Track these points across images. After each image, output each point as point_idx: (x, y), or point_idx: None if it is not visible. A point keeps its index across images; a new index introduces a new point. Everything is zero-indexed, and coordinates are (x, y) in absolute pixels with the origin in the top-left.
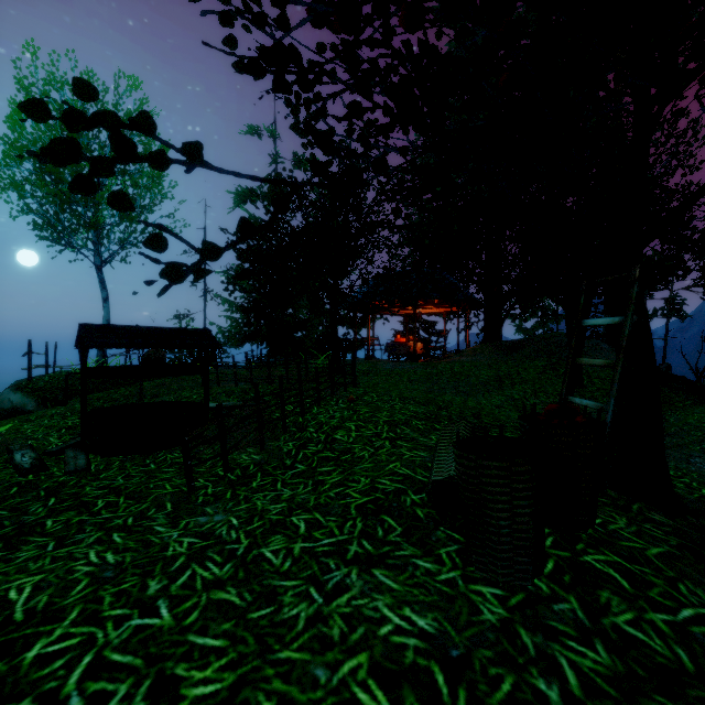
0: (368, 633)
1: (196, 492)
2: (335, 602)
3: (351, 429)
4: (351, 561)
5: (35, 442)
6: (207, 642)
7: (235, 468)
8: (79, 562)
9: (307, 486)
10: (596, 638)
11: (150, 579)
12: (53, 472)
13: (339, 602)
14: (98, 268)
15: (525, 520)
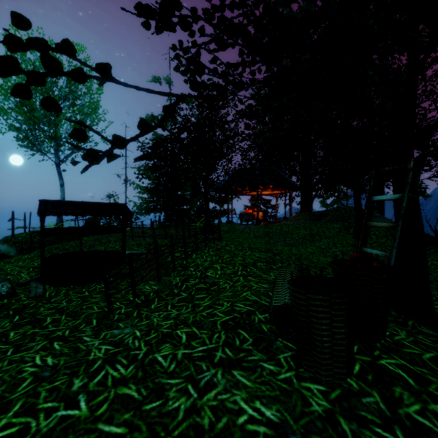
0: (229, 423)
1: (114, 312)
2: (206, 396)
3: (218, 268)
4: (217, 364)
5: (12, 277)
6: (112, 430)
7: (140, 295)
8: (28, 364)
9: (188, 308)
10: (395, 425)
11: (75, 378)
12: (21, 297)
13: (209, 396)
14: (57, 165)
15: (341, 337)
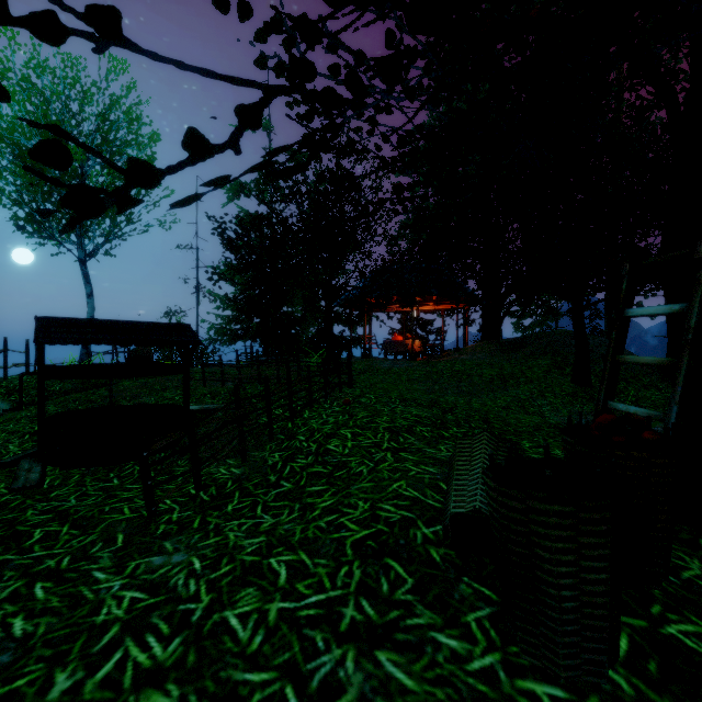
0: None
1: (158, 519)
2: None
3: (347, 437)
4: (346, 635)
5: None
6: None
7: (209, 485)
8: None
9: (293, 511)
10: None
11: (59, 670)
12: None
13: None
14: (82, 262)
15: (600, 590)
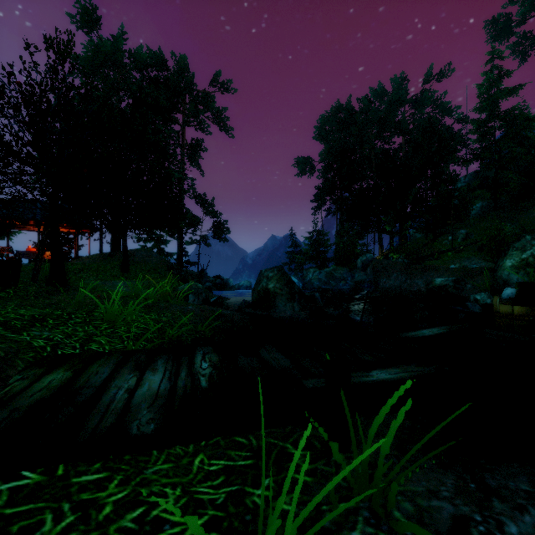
0: None
1: None
2: None
3: None
4: None
5: None
6: None
7: None
8: None
9: None
10: None
11: None
12: None
13: None
14: None
15: None
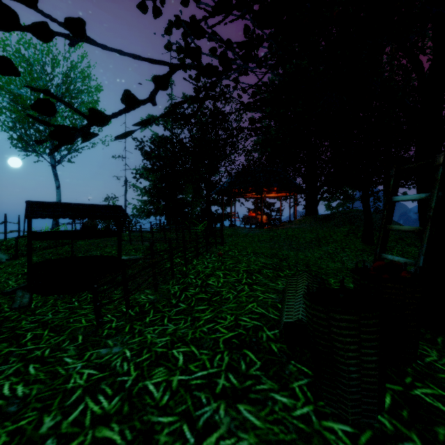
0: None
1: (103, 326)
2: (205, 442)
3: (220, 276)
4: (220, 395)
5: None
6: None
7: (135, 306)
8: None
9: (187, 321)
10: None
11: (46, 415)
12: (3, 308)
13: (209, 442)
14: (53, 166)
15: (372, 366)
